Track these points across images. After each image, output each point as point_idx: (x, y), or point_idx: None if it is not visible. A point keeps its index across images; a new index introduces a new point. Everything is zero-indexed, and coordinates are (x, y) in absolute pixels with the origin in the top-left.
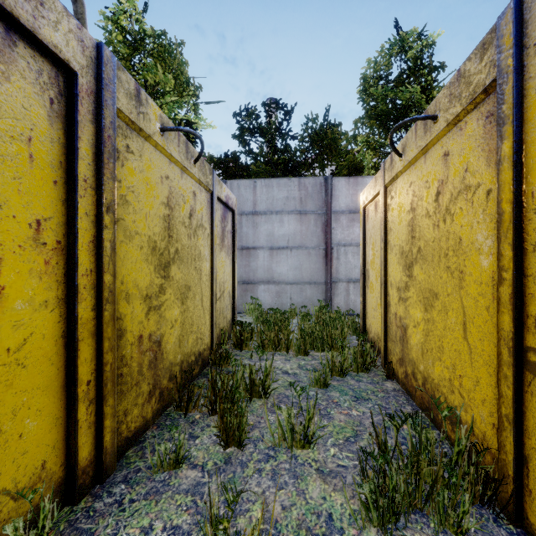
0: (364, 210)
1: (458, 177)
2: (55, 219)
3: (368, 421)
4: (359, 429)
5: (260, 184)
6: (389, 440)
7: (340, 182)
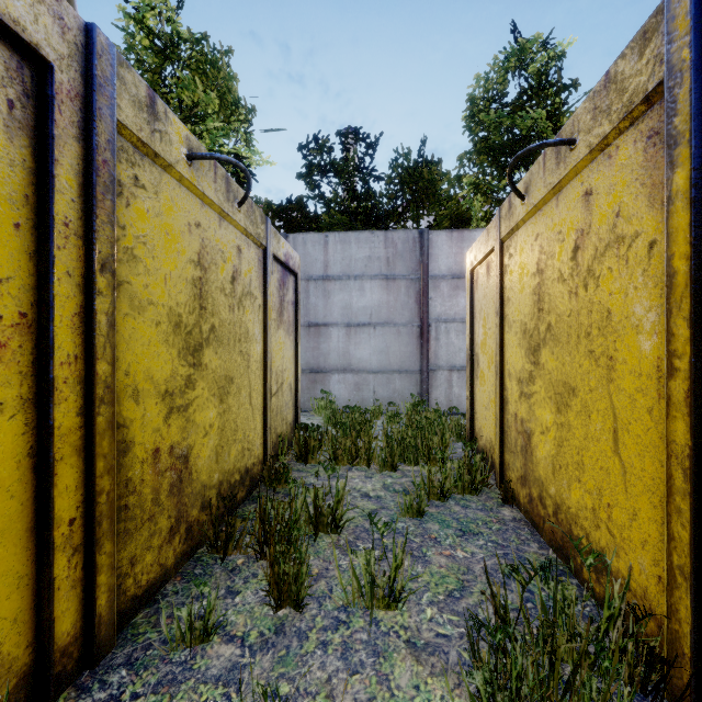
0: (472, 274)
1: (606, 224)
2: (17, 281)
3: (479, 566)
4: (467, 578)
5: (334, 239)
6: (509, 594)
7: (440, 238)
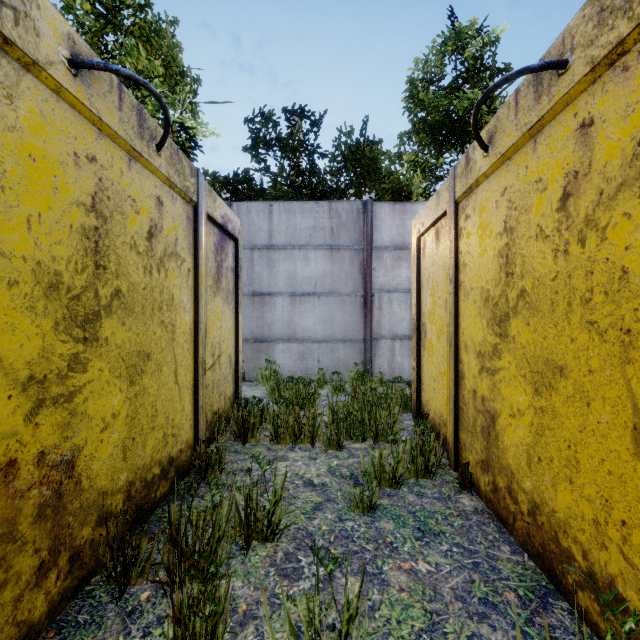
0: (419, 242)
1: (618, 157)
2: None
3: (448, 586)
4: (435, 608)
5: (278, 209)
6: (492, 634)
7: (383, 209)
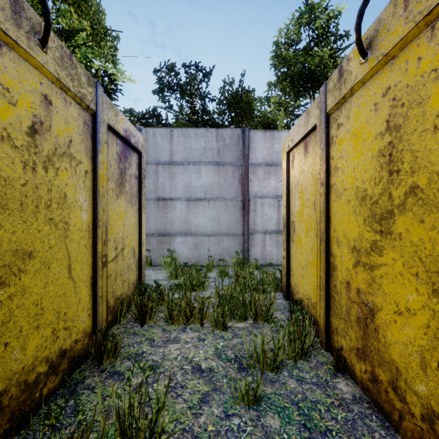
0: (288, 156)
1: None
2: None
3: None
4: None
5: (177, 133)
6: None
7: (257, 135)
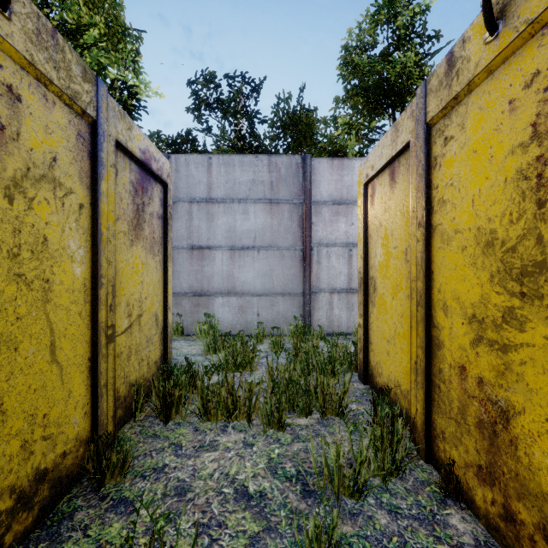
0: (366, 188)
1: None
2: None
3: None
4: None
5: (217, 162)
6: None
7: (321, 165)
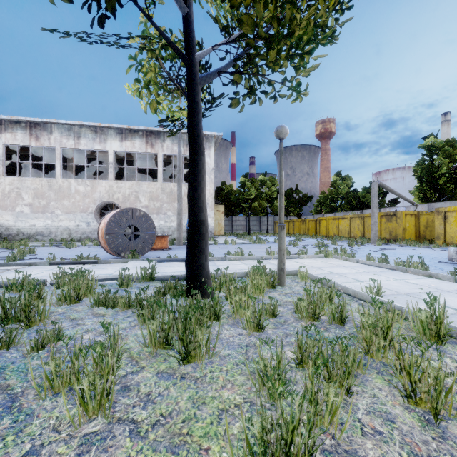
0: None
1: None
2: (414, 224)
3: None
4: None
5: None
6: None
7: None
